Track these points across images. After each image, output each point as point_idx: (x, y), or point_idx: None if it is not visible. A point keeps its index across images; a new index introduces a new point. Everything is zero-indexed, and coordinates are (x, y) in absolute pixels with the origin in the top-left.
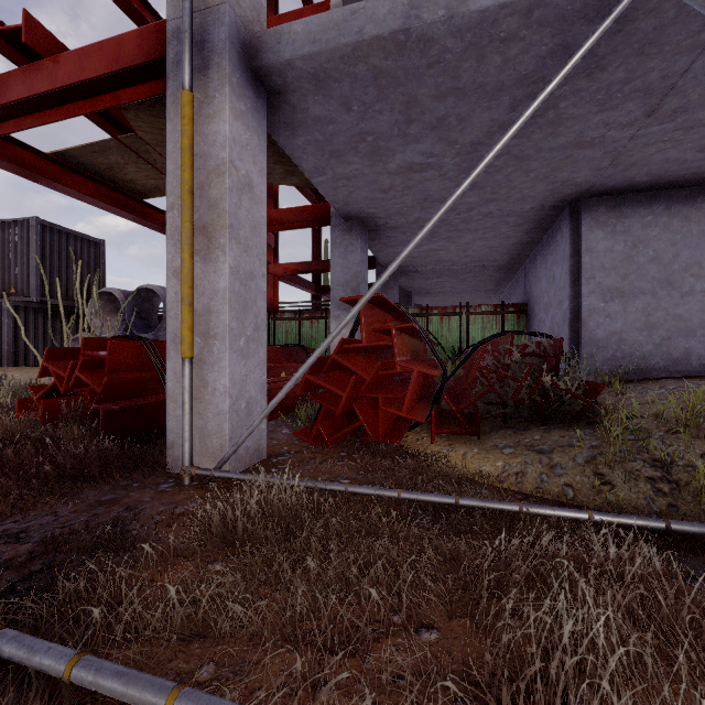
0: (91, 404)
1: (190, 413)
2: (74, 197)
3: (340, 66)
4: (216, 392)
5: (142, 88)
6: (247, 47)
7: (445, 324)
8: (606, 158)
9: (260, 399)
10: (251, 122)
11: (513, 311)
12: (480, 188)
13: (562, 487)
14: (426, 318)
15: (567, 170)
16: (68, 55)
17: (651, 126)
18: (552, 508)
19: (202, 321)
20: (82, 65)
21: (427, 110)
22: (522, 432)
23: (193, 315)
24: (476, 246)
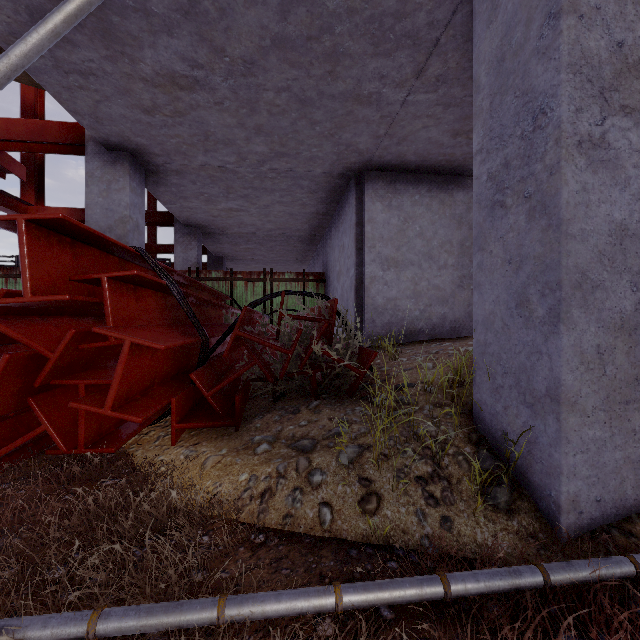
0: None
1: None
2: None
3: None
4: None
5: None
6: None
7: (250, 289)
8: (383, 123)
9: None
10: None
11: (313, 279)
12: (267, 135)
13: (319, 508)
14: (230, 283)
15: (350, 130)
16: None
17: (419, 92)
18: (278, 598)
19: None
20: None
21: None
22: (290, 415)
23: None
24: (276, 210)
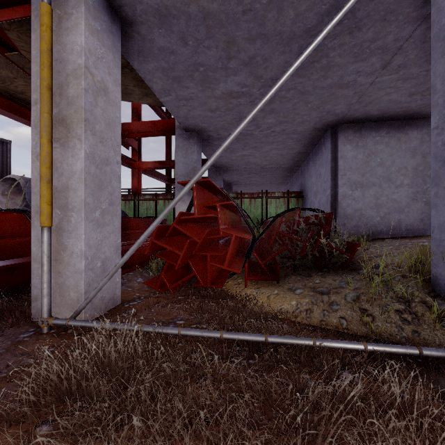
0: None
1: (48, 273)
2: None
3: (178, 5)
4: (73, 255)
5: (17, 9)
6: None
7: (252, 204)
8: (355, 96)
9: (115, 258)
10: (106, 41)
11: (295, 196)
12: (276, 113)
13: (338, 320)
14: (241, 200)
15: (331, 103)
16: None
17: (384, 75)
18: (337, 341)
19: (61, 196)
20: None
21: (242, 50)
22: (307, 277)
23: (51, 191)
24: (272, 153)
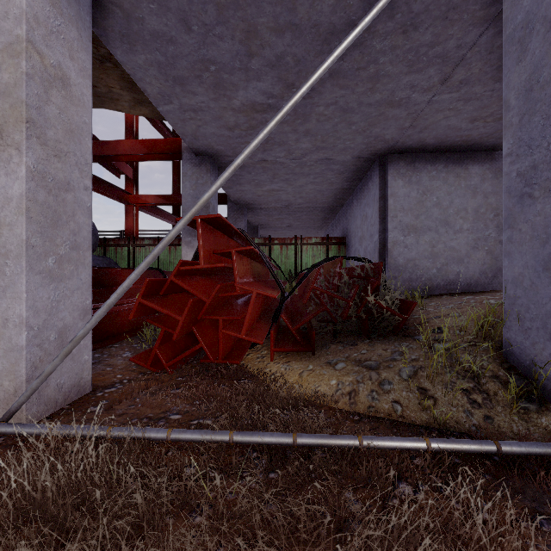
0: None
1: None
2: None
3: None
4: (8, 323)
5: None
6: None
7: (284, 252)
8: (408, 119)
9: (81, 327)
10: (66, 9)
11: (336, 242)
12: (313, 136)
13: (391, 404)
14: (269, 247)
15: (380, 126)
16: None
17: (443, 93)
18: (392, 439)
19: None
20: None
21: (267, 44)
22: (351, 346)
23: None
24: (308, 189)
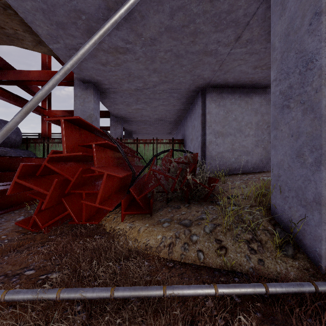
0: None
1: None
2: None
3: None
4: None
5: None
6: None
7: (146, 148)
8: (217, 64)
9: None
10: None
11: (178, 142)
12: (159, 73)
13: (197, 252)
14: (137, 145)
15: (200, 68)
16: None
17: (237, 48)
18: (189, 288)
19: None
20: None
21: (119, 2)
22: (176, 209)
23: None
24: (160, 109)
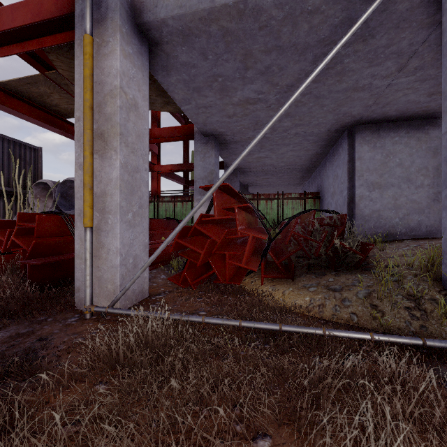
0: (24, 260)
1: (90, 267)
2: (14, 115)
3: (199, 25)
4: (110, 252)
5: (59, 36)
6: (133, 9)
7: (269, 205)
8: (371, 98)
9: (143, 256)
10: (137, 62)
11: (311, 197)
12: (292, 117)
13: (349, 314)
14: (257, 201)
15: (347, 106)
16: (3, 9)
17: (400, 78)
18: (346, 331)
19: (100, 201)
20: (13, 16)
21: (259, 61)
22: (321, 276)
23: (93, 196)
24: (288, 155)
